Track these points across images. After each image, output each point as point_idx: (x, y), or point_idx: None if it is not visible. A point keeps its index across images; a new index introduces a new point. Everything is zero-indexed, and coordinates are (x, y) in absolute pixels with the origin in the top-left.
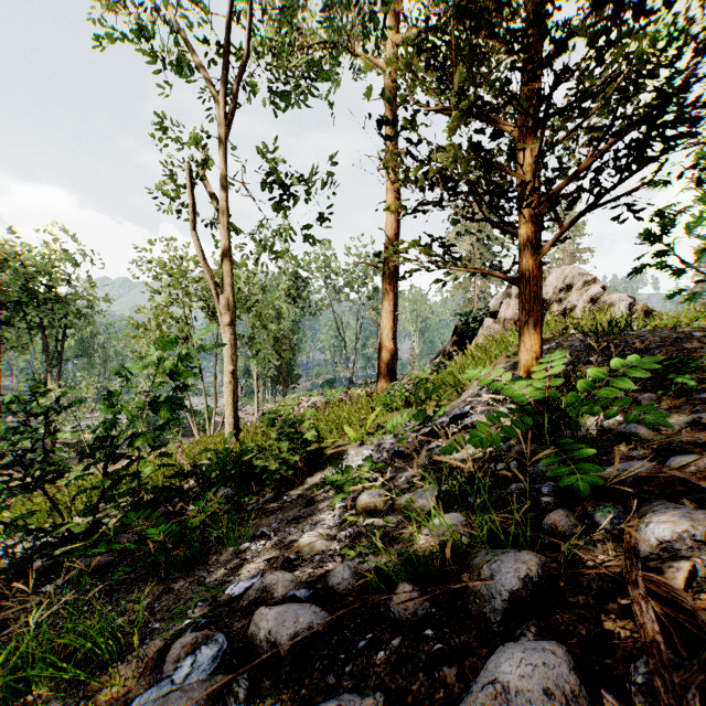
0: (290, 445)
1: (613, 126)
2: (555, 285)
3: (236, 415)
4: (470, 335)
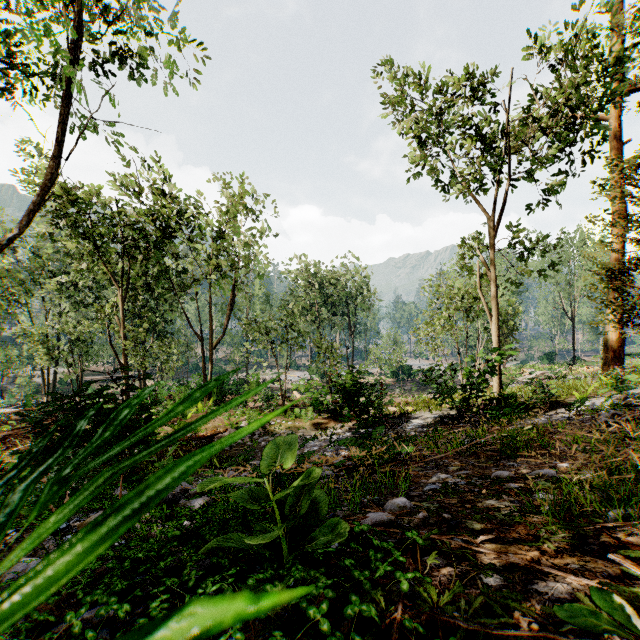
0: (543, 394)
1: None
2: None
3: (500, 378)
4: None
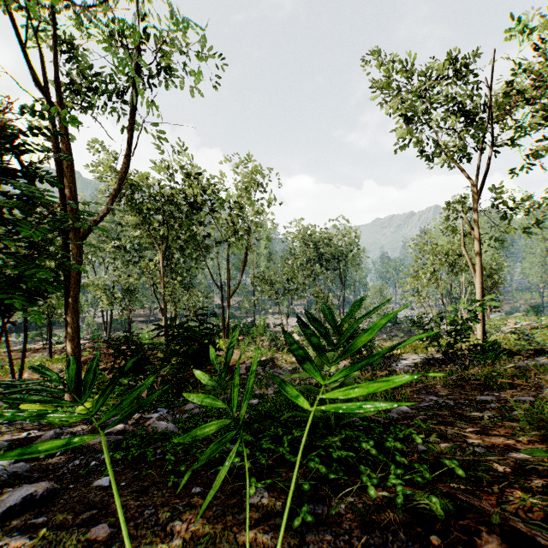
0: (526, 342)
1: None
2: None
3: (484, 327)
4: None
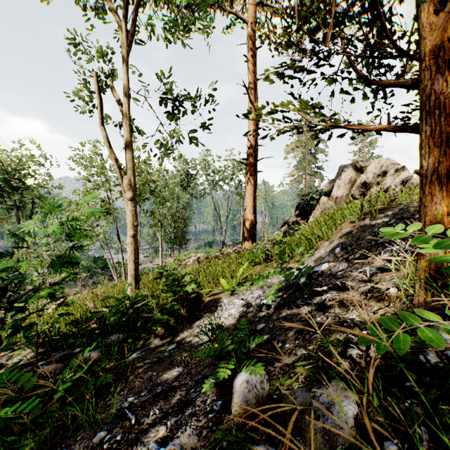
0: (172, 296)
1: None
2: (374, 172)
3: (136, 268)
4: (308, 210)
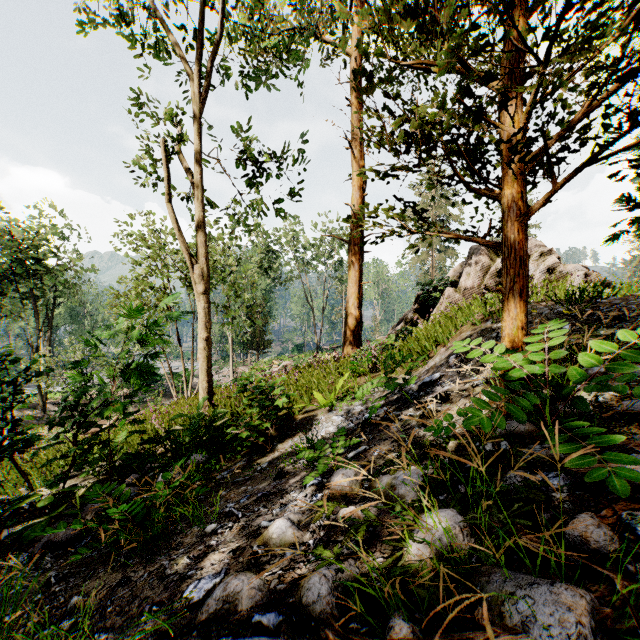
0: (261, 411)
1: (619, 69)
2: None
3: (210, 380)
4: (431, 304)
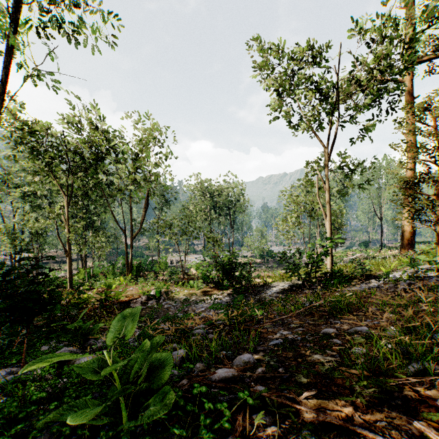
0: (361, 269)
1: None
2: None
3: (332, 258)
4: None
